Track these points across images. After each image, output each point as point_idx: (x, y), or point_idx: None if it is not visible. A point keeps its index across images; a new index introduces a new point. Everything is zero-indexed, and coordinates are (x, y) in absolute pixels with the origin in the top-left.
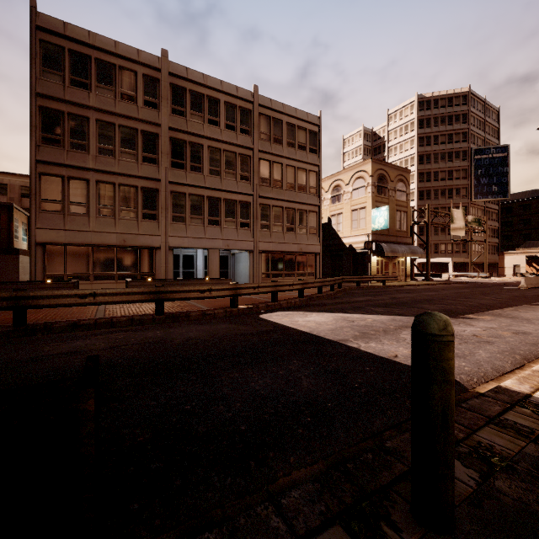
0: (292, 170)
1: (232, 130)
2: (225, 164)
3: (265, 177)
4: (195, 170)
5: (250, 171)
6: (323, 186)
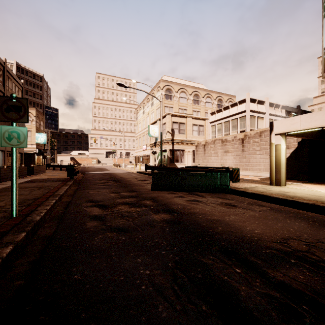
0: None
1: None
2: None
3: None
4: None
5: None
6: None
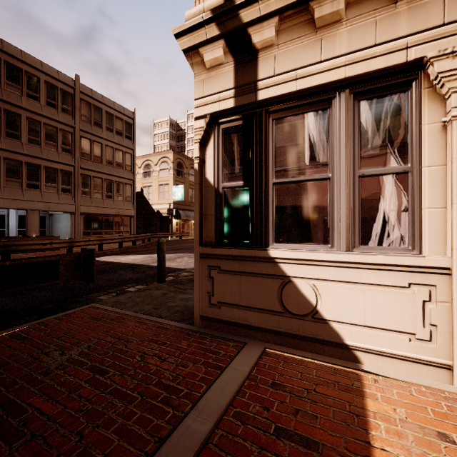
0: (111, 150)
1: (53, 107)
2: (45, 136)
3: (86, 152)
4: (12, 137)
5: (72, 145)
6: (137, 163)
